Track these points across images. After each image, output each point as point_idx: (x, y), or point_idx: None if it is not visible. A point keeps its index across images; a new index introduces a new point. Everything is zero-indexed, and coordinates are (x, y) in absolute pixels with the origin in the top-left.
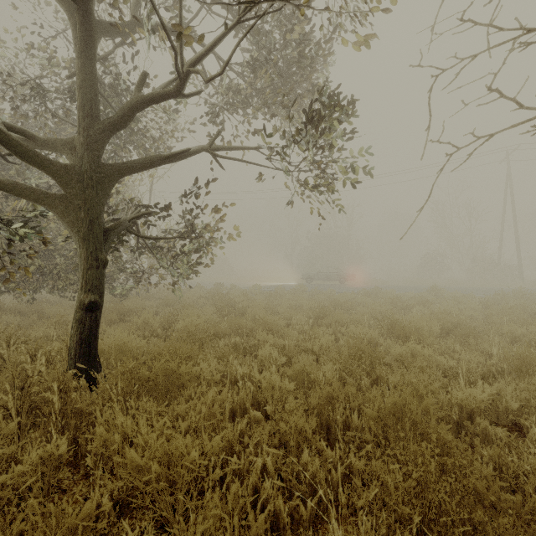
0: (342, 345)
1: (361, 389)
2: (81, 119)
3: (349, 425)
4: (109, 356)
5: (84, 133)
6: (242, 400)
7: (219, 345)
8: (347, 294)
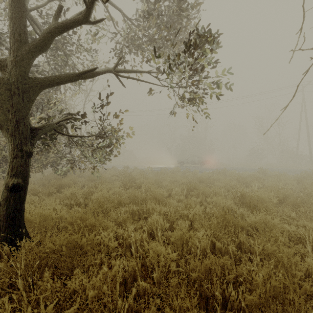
0: (209, 212)
1: (228, 252)
2: (12, 43)
3: (226, 297)
4: (34, 224)
5: (14, 54)
6: (132, 268)
7: (121, 211)
8: (206, 173)
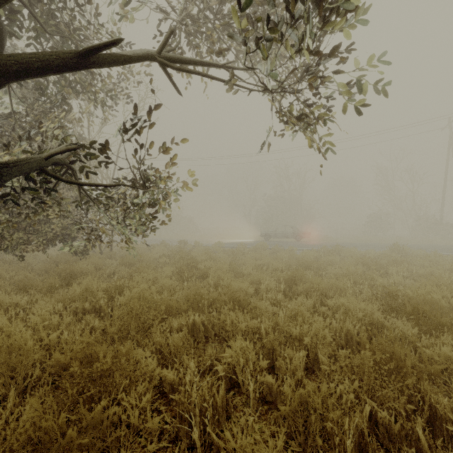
0: (337, 328)
1: (408, 438)
2: None
3: None
4: None
5: None
6: None
7: (172, 327)
8: (310, 252)
